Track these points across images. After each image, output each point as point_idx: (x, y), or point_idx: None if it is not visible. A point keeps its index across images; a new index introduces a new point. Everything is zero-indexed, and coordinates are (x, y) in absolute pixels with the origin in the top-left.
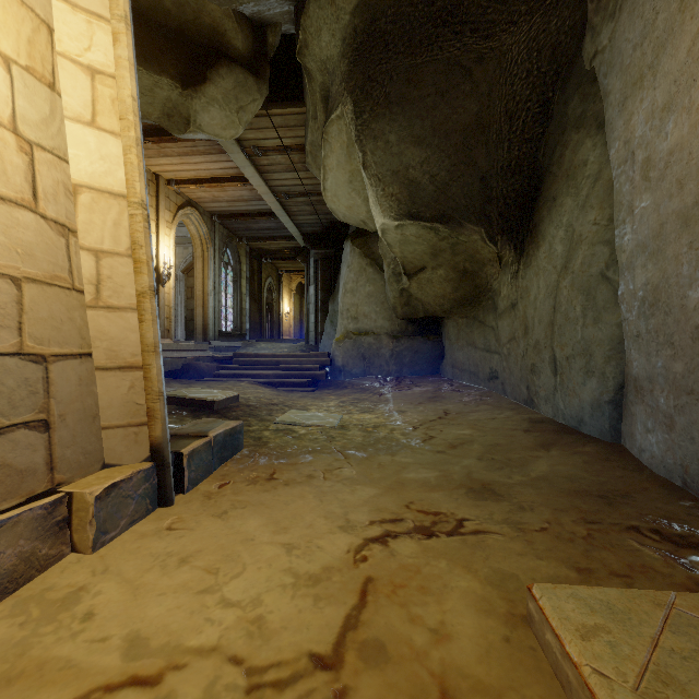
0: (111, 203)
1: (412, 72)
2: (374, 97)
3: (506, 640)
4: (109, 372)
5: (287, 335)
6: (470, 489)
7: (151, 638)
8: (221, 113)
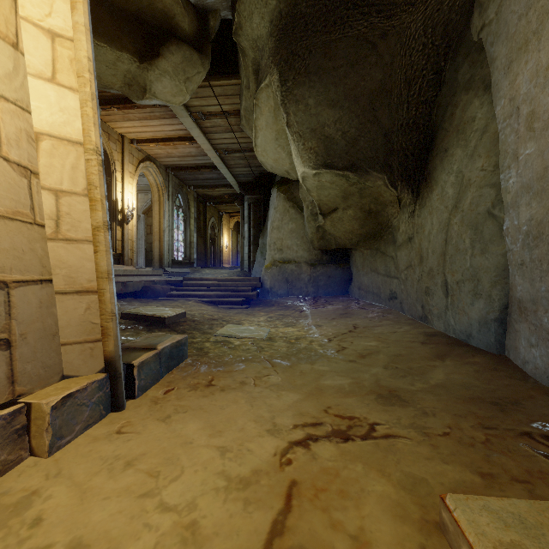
0: (70, 149)
1: (327, 47)
2: (296, 68)
3: (422, 548)
4: (68, 296)
5: (227, 263)
6: (379, 395)
7: (92, 545)
8: (171, 82)
